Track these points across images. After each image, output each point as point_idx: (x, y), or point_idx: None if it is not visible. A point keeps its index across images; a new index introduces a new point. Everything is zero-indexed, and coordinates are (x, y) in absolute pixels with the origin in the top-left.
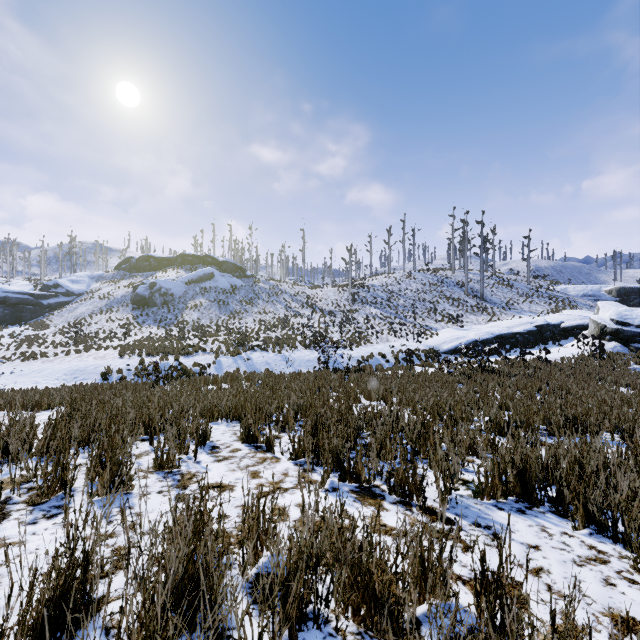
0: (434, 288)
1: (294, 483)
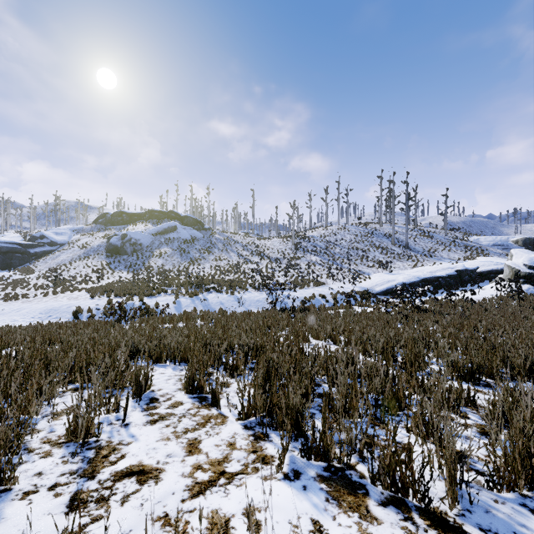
0: (365, 239)
1: (242, 462)
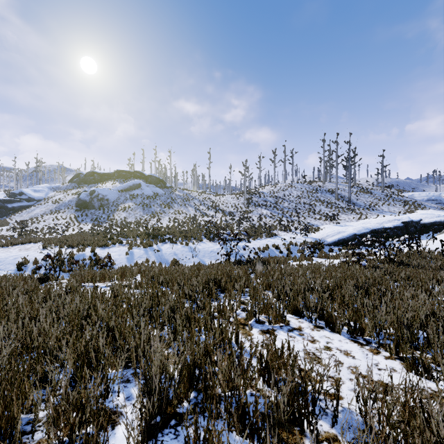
0: (311, 194)
1: None
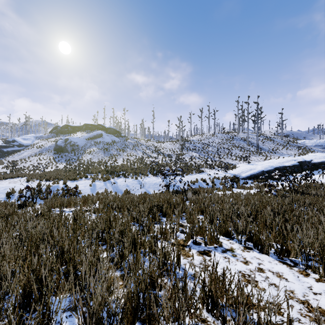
0: (228, 141)
1: None
